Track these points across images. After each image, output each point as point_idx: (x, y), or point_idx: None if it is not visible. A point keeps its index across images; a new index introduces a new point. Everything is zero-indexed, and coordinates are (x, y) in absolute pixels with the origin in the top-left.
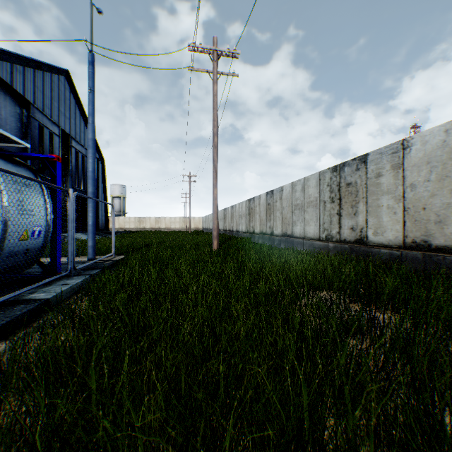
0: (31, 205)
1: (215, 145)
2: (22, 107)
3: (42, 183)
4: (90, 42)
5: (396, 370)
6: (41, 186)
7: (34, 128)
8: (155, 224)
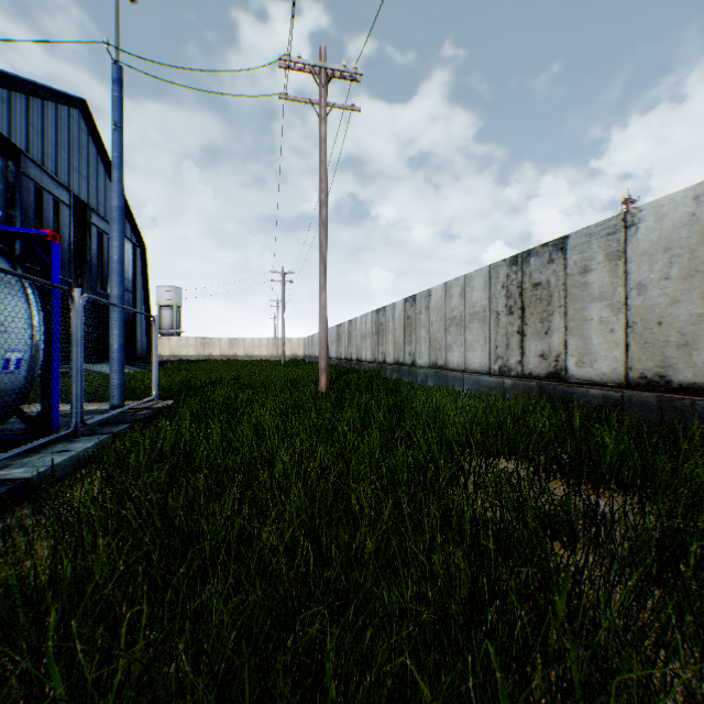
0: (2, 314)
1: (322, 222)
2: (6, 158)
3: (21, 276)
4: (116, 47)
5: (660, 621)
6: (22, 283)
7: (27, 191)
8: (229, 350)
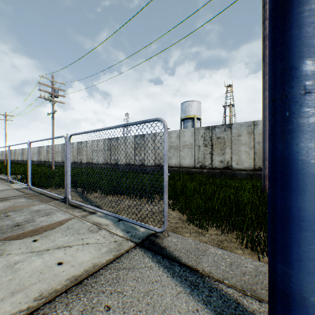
0: None
1: (6, 138)
2: None
3: None
4: None
5: None
6: None
7: None
8: None
